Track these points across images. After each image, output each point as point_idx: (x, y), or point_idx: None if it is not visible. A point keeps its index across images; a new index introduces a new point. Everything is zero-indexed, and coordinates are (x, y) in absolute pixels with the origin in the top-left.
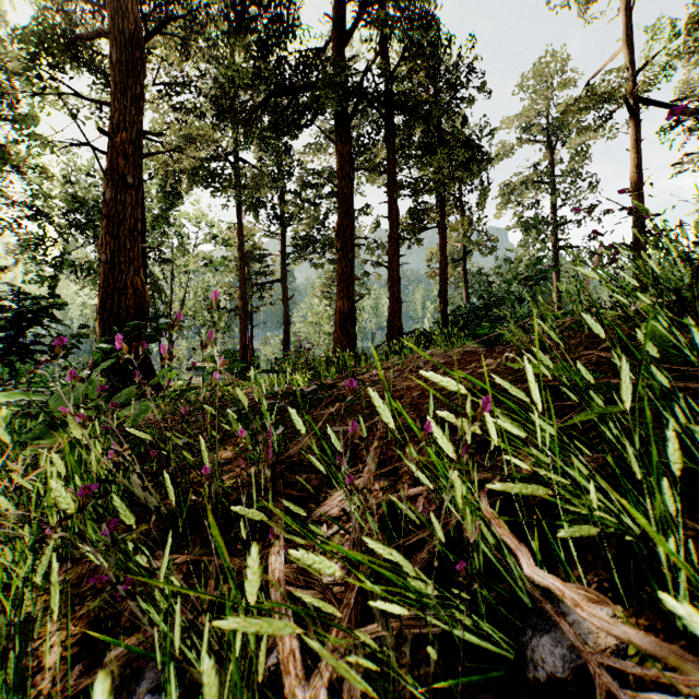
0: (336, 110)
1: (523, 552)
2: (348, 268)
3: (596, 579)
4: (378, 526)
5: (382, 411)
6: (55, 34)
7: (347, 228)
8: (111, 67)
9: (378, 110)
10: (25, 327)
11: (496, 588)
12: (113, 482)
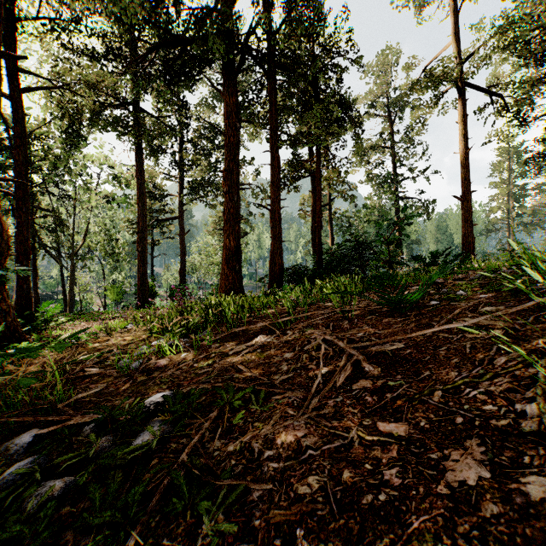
0: (223, 64)
1: None
2: (234, 209)
3: None
4: None
5: None
6: None
7: (233, 173)
8: None
9: (261, 66)
10: None
11: None
12: None
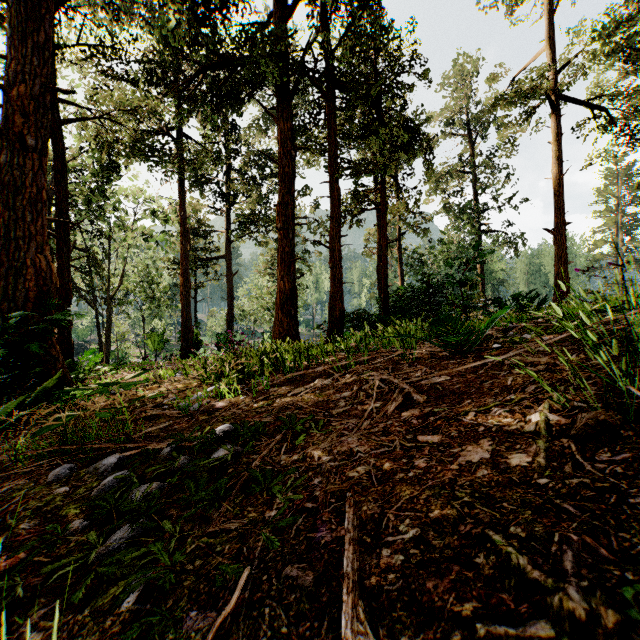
0: (277, 86)
1: None
2: (289, 247)
3: None
4: None
5: None
6: None
7: (288, 207)
8: (9, 8)
9: (320, 88)
10: None
11: None
12: None
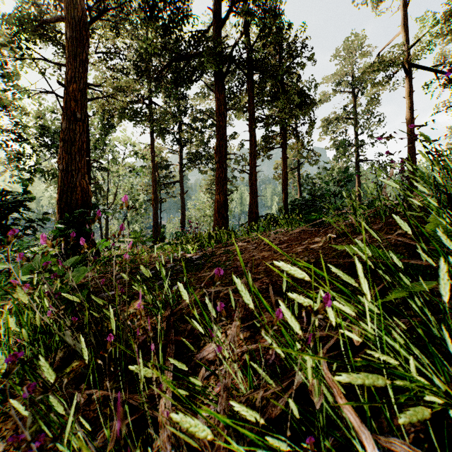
0: (215, 71)
1: (367, 435)
2: (223, 173)
3: (413, 429)
4: (242, 370)
5: (245, 293)
6: (29, 19)
7: (222, 148)
8: (66, 41)
9: (242, 71)
10: (7, 213)
11: (334, 434)
12: (50, 333)
